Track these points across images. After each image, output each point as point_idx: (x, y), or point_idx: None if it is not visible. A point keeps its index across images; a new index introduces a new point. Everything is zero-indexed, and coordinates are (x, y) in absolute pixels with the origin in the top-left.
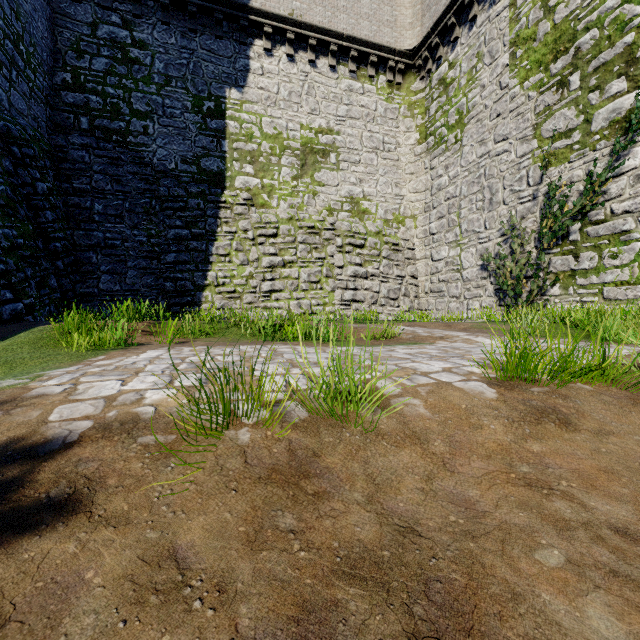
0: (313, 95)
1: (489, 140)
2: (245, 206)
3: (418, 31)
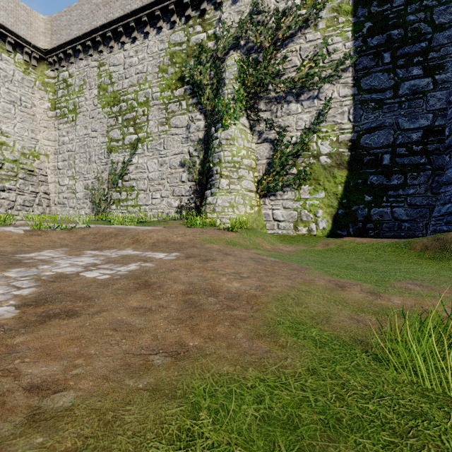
0: None
1: (89, 128)
2: None
3: (49, 41)
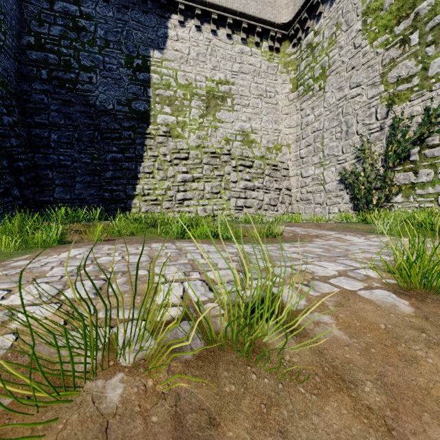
0: (215, 56)
1: (345, 87)
2: (164, 137)
3: (291, 9)
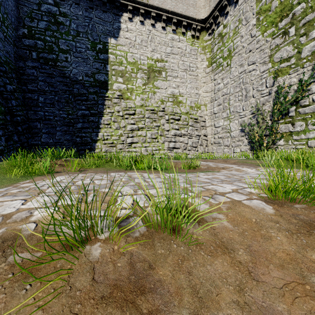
0: (153, 42)
1: (245, 64)
2: (118, 99)
3: (207, 9)
